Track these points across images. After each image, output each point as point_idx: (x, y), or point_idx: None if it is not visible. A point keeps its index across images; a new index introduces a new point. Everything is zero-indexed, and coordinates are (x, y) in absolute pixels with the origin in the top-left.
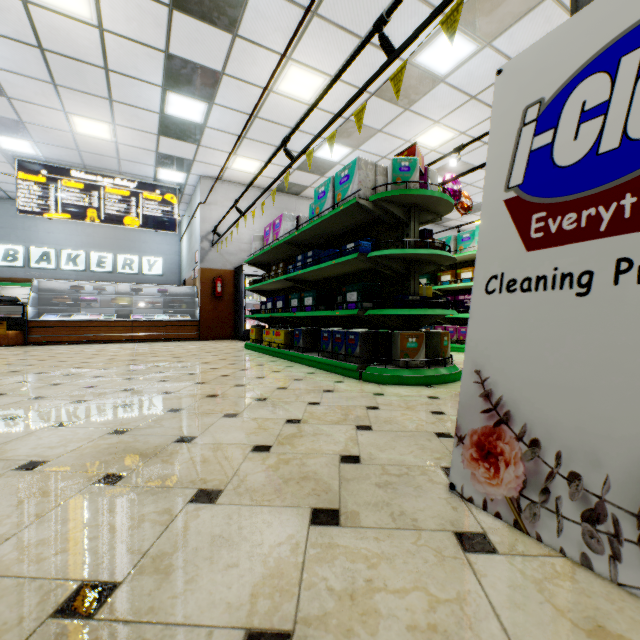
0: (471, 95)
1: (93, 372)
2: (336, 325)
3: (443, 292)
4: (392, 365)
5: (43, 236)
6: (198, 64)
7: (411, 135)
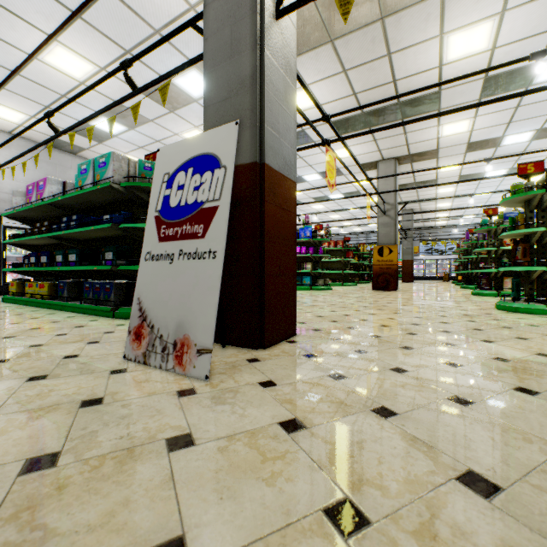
0: None
1: None
2: (102, 278)
3: None
4: None
5: None
6: None
7: (178, 130)
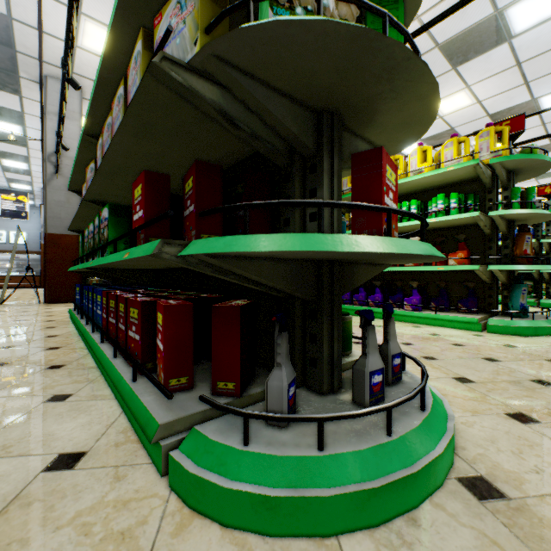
0: None
1: None
2: None
3: None
4: None
5: None
6: (14, 153)
7: None
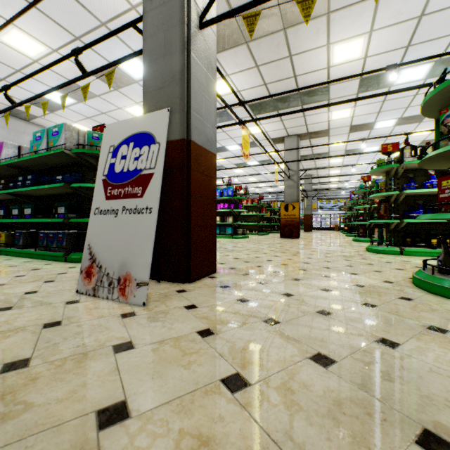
0: None
1: None
2: (55, 228)
3: None
4: None
5: None
6: None
7: (122, 105)
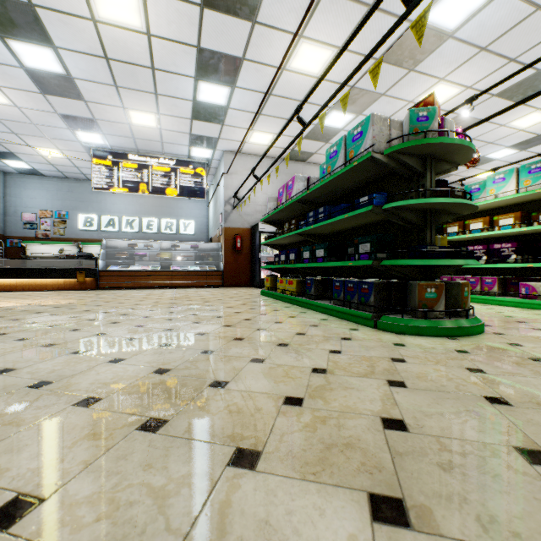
0: (481, 47)
1: (142, 313)
2: (345, 275)
3: (449, 243)
4: (407, 315)
5: (110, 207)
6: (223, 53)
7: (414, 95)
